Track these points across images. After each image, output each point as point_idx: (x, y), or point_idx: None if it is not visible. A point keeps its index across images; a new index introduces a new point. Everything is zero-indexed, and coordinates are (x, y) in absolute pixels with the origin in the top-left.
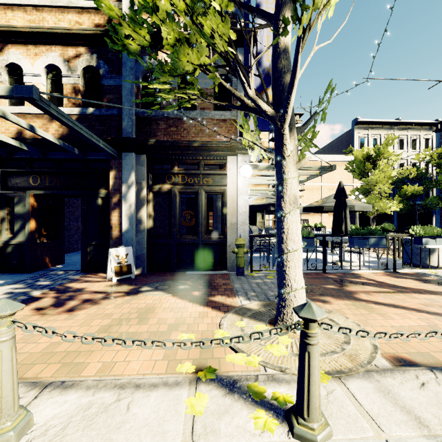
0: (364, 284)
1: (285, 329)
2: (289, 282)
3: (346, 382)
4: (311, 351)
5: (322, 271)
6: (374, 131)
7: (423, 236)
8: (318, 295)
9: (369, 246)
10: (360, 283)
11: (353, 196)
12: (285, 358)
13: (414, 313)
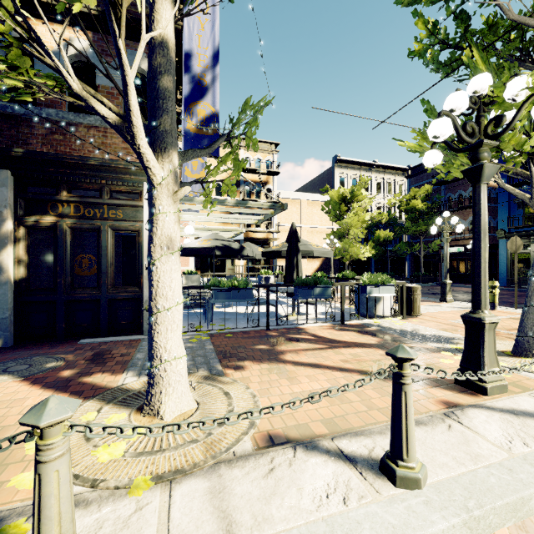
0: (301, 341)
1: (153, 416)
2: (158, 352)
3: (175, 487)
4: (43, 473)
5: (266, 328)
6: (354, 171)
7: (367, 284)
8: (239, 359)
9: (314, 296)
10: (298, 340)
11: (328, 240)
12: (116, 462)
13: (329, 372)
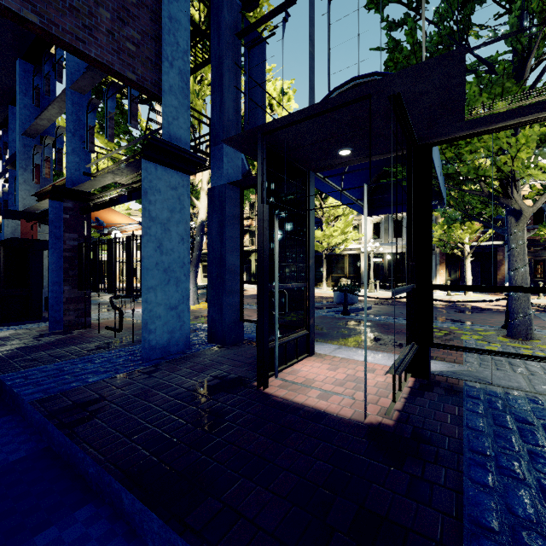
0: None
1: None
2: None
3: None
4: None
5: None
6: None
7: None
8: None
9: None
10: None
11: None
12: None
13: None
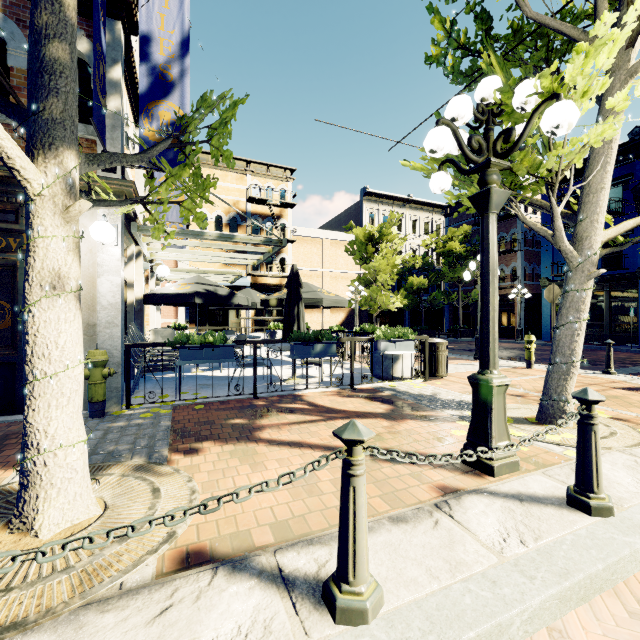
0: (292, 411)
1: (26, 531)
2: (34, 439)
3: None
4: None
5: (253, 396)
6: (385, 207)
7: (381, 340)
8: (199, 440)
9: (314, 355)
10: (289, 411)
11: (352, 287)
12: None
13: (311, 453)
